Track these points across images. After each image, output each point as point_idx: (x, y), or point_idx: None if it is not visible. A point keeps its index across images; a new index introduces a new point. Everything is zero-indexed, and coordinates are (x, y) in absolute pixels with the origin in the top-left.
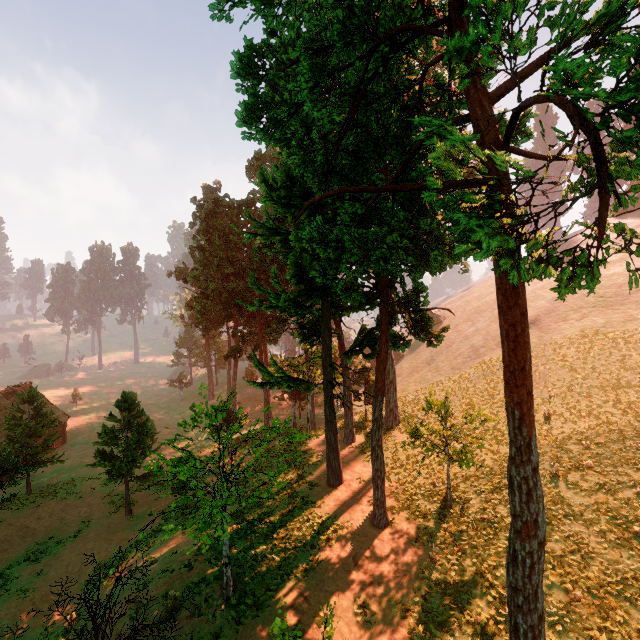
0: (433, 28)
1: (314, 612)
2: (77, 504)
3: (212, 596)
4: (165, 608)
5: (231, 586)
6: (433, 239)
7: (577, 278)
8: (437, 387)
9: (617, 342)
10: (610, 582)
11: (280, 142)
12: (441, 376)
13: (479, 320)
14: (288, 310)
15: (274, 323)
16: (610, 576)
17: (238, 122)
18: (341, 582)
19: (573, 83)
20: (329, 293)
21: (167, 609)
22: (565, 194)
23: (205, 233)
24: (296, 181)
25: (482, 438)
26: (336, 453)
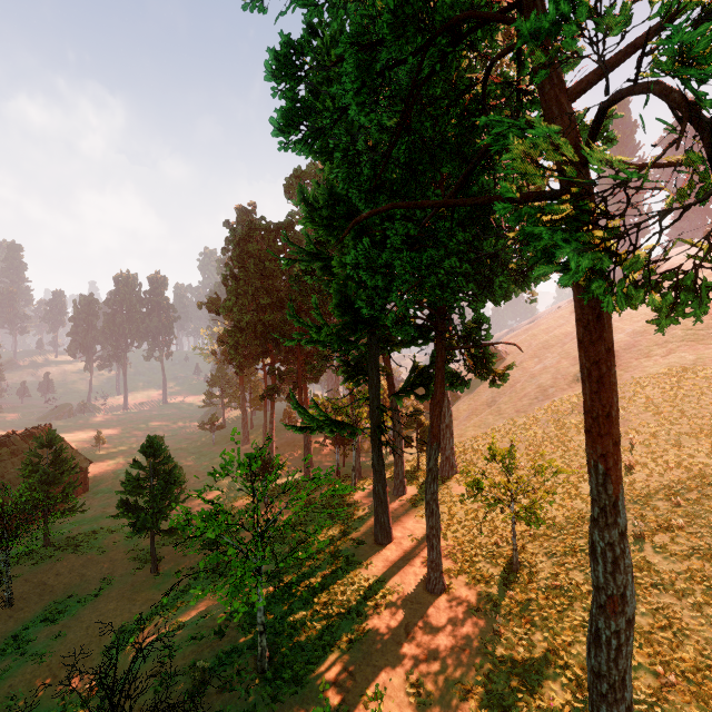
0: (500, 14)
1: (360, 690)
2: (99, 559)
3: (245, 668)
4: (193, 681)
5: (266, 658)
6: (500, 262)
7: (681, 306)
8: (499, 432)
9: (710, 382)
10: (709, 665)
11: (322, 156)
12: (504, 420)
13: (547, 356)
14: (331, 345)
15: (315, 360)
16: (709, 658)
17: (274, 131)
18: (391, 656)
19: (685, 63)
20: (377, 326)
21: (195, 682)
22: (669, 203)
23: (239, 260)
24: (340, 199)
25: (554, 493)
26: (385, 507)
